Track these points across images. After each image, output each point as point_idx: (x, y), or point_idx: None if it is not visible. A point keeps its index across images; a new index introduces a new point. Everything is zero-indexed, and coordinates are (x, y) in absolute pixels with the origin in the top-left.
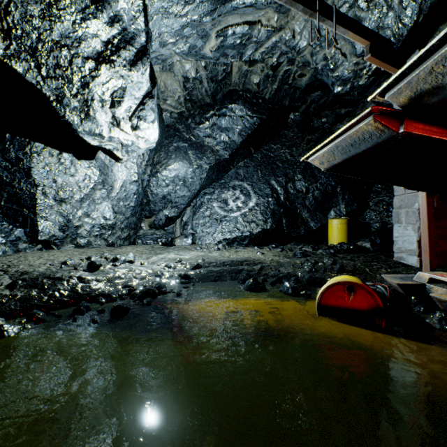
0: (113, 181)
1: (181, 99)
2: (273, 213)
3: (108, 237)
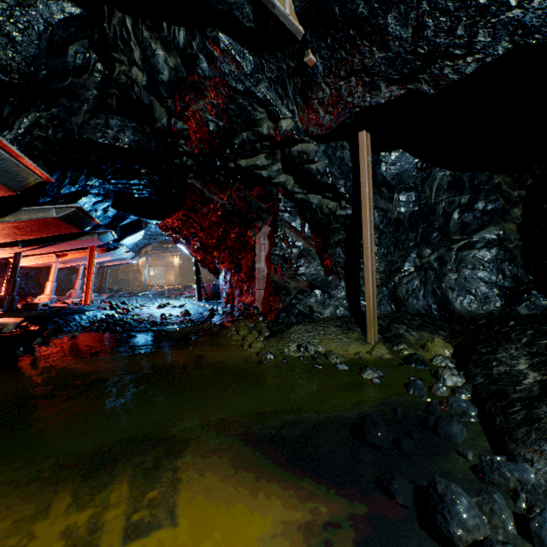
0: None
1: None
2: None
3: None
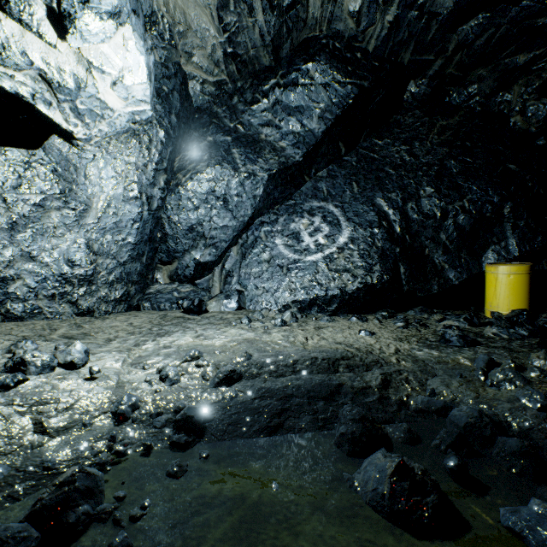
0: (90, 195)
1: (218, 53)
2: (382, 255)
3: (79, 298)
